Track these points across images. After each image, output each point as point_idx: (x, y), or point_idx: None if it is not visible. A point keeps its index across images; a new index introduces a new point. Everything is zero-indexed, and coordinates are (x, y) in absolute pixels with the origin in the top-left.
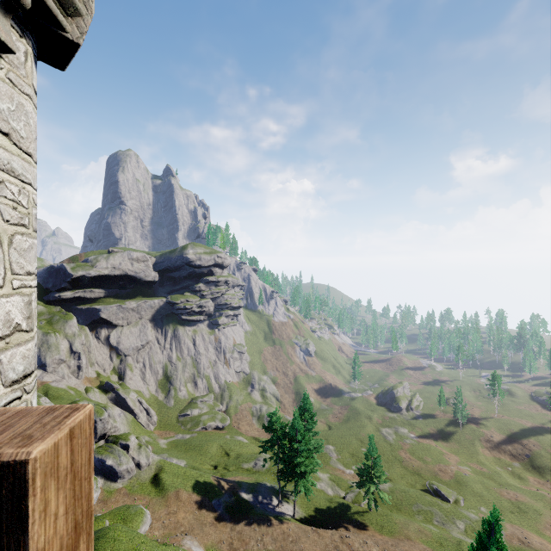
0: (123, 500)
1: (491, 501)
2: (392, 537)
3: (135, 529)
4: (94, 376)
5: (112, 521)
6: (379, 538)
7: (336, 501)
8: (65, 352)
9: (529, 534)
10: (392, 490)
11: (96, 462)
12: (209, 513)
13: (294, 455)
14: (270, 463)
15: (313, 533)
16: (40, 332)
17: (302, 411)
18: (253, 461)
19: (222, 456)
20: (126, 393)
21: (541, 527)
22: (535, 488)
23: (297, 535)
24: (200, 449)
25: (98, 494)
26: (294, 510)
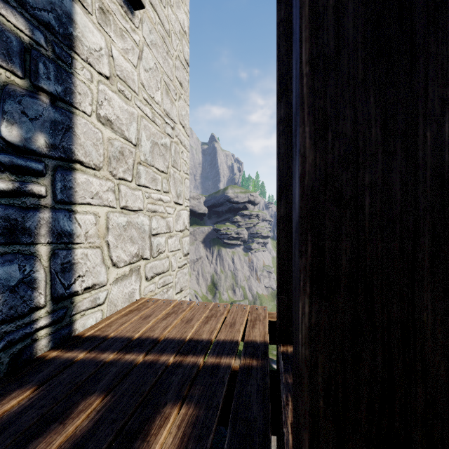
0: None
1: None
2: None
3: None
4: None
5: None
6: None
7: None
8: None
9: None
10: None
11: None
12: None
13: None
14: None
15: None
16: None
17: None
18: None
19: None
20: None
21: None
22: None
23: None
24: None
25: None
26: None
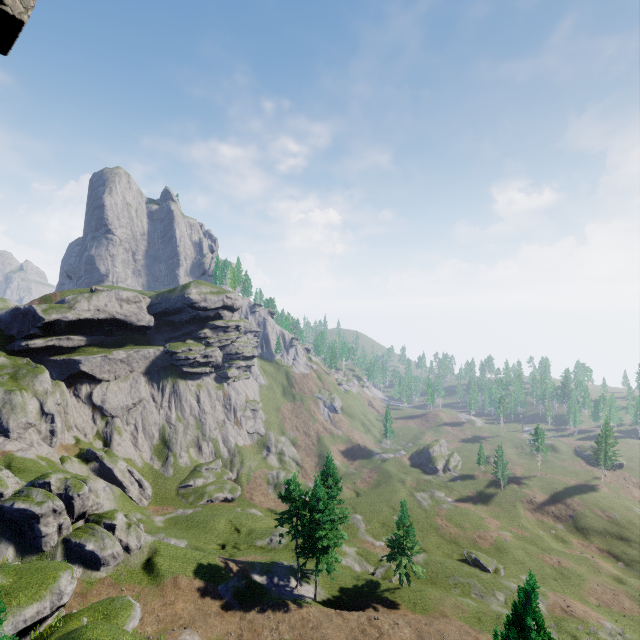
0: (107, 592)
1: (533, 568)
2: (426, 615)
3: (121, 626)
4: (72, 443)
5: (91, 618)
6: (411, 617)
7: (363, 578)
8: (33, 414)
9: (572, 602)
10: (426, 562)
11: (73, 548)
12: (214, 601)
13: (315, 527)
14: (288, 538)
15: (337, 616)
16: (2, 390)
17: (325, 476)
18: (268, 536)
19: (231, 533)
20: (112, 461)
21: (584, 593)
22: (578, 551)
23: (318, 620)
24: (204, 526)
25: (74, 586)
26: (316, 591)
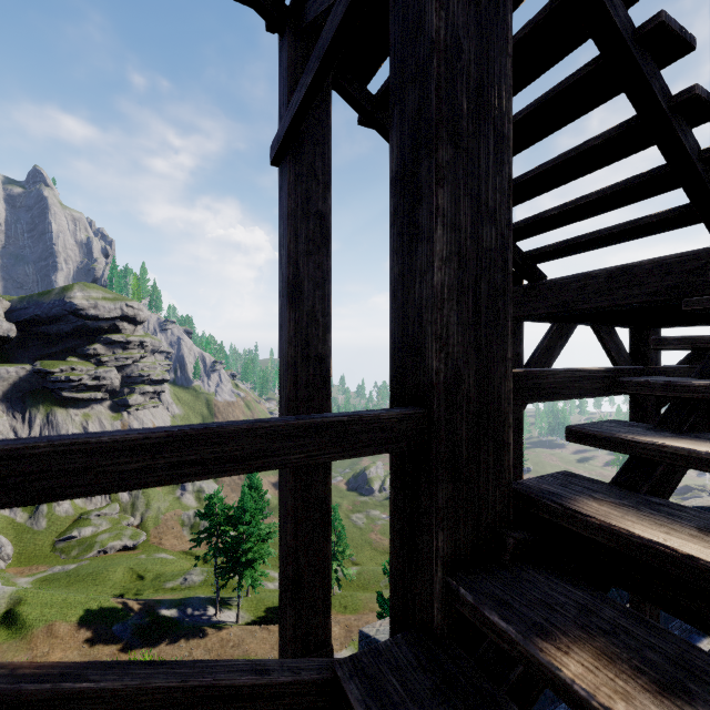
0: None
1: None
2: (356, 614)
3: None
4: None
5: None
6: (341, 618)
7: None
8: None
9: None
10: (359, 572)
11: None
12: (107, 643)
13: (237, 541)
14: (207, 574)
15: (262, 631)
16: None
17: (250, 490)
18: (182, 576)
19: (132, 581)
20: None
21: None
22: None
23: (240, 637)
24: (94, 579)
25: None
26: (238, 613)
